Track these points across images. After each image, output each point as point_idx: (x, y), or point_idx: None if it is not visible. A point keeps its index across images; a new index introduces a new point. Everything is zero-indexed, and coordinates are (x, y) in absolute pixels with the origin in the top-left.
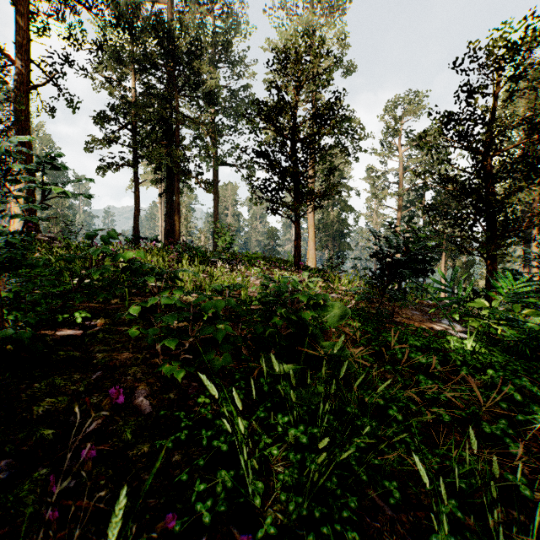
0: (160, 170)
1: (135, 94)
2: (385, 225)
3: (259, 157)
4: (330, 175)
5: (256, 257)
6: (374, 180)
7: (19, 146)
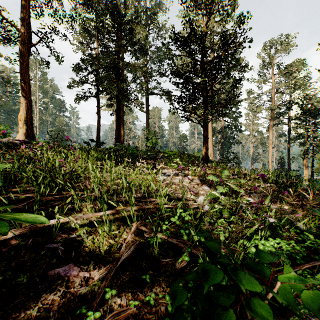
0: (112, 98)
1: (97, 52)
2: (258, 131)
3: (176, 75)
4: (235, 86)
5: (173, 154)
6: (252, 100)
7: (21, 83)
